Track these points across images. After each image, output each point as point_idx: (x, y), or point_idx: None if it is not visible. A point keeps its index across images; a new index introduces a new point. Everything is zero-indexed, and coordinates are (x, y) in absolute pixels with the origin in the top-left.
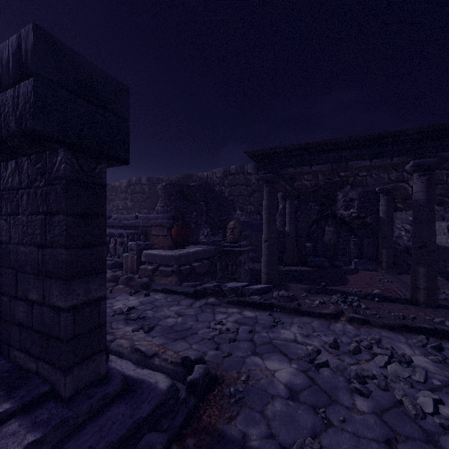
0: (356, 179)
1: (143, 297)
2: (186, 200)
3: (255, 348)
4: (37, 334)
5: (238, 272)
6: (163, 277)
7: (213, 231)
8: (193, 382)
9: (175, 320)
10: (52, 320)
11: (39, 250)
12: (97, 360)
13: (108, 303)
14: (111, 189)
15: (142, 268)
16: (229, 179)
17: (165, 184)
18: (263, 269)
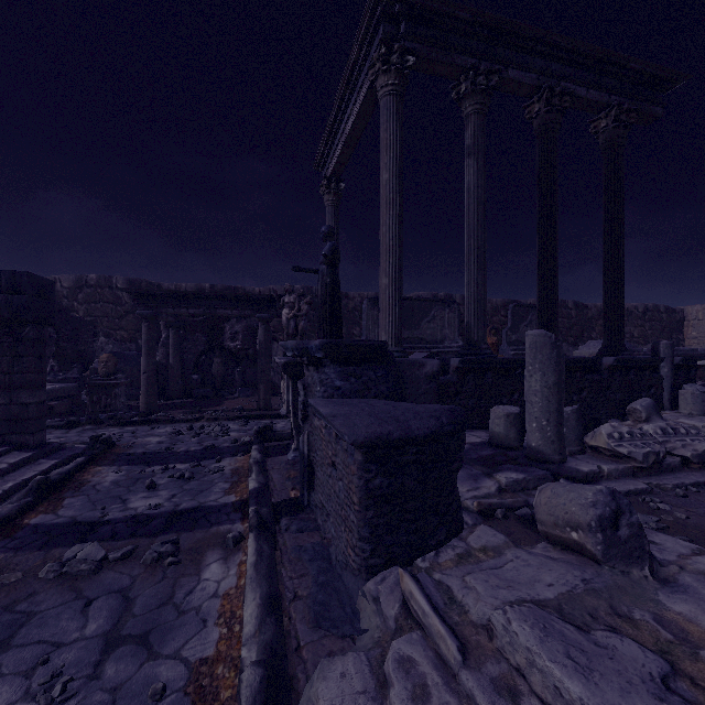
0: None
1: None
2: None
3: (138, 437)
4: (4, 421)
5: (114, 405)
6: None
7: (64, 366)
8: (104, 439)
9: (58, 440)
10: (22, 411)
11: (6, 376)
12: (43, 434)
13: None
14: None
15: None
16: (87, 293)
17: None
18: (142, 399)
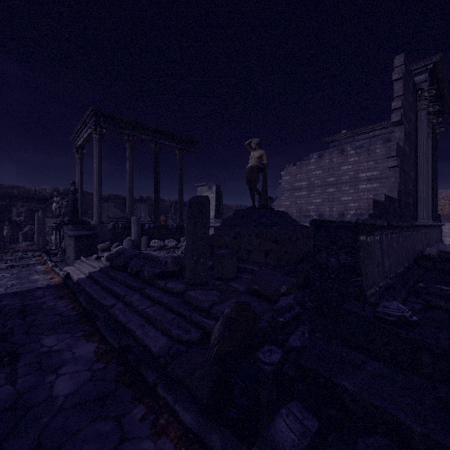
0: None
1: None
2: None
3: None
4: None
5: None
6: None
7: None
8: None
9: None
10: None
11: None
12: None
13: None
14: None
15: None
16: None
17: None
18: None
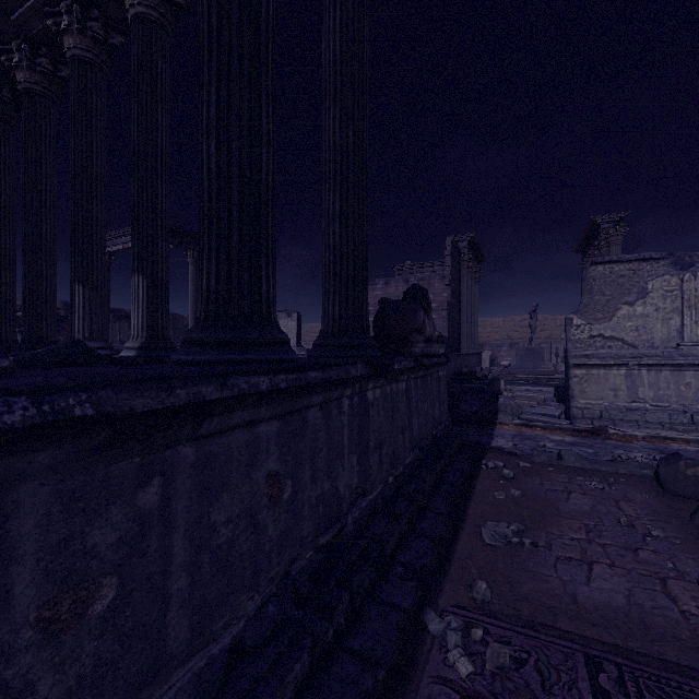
0: None
1: None
2: None
3: None
4: None
5: None
6: None
7: None
8: None
9: None
10: None
11: None
12: None
13: None
14: None
15: None
16: None
17: None
18: None
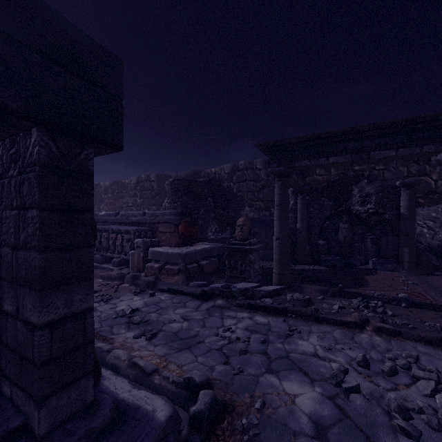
0: (372, 173)
1: (148, 298)
2: (194, 196)
3: (270, 363)
4: (11, 353)
5: (248, 271)
6: (169, 276)
7: (221, 228)
8: (197, 415)
9: (180, 325)
10: (26, 338)
11: (13, 253)
12: (81, 385)
13: (111, 303)
14: (122, 186)
15: (148, 266)
16: (238, 175)
17: (172, 180)
18: (274, 269)
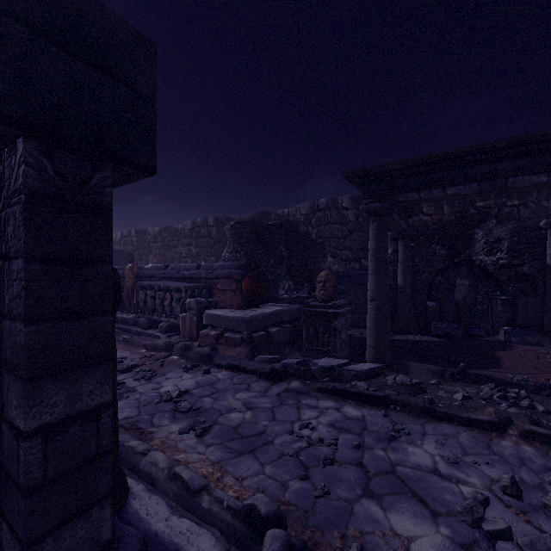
0: (503, 211)
1: (201, 376)
2: (262, 243)
3: (368, 481)
4: None
5: (333, 343)
6: (229, 347)
7: (297, 285)
8: None
9: (241, 416)
10: (11, 448)
11: None
12: (93, 518)
13: (155, 382)
14: (173, 232)
15: (203, 333)
16: (318, 217)
17: (233, 223)
18: (369, 340)
